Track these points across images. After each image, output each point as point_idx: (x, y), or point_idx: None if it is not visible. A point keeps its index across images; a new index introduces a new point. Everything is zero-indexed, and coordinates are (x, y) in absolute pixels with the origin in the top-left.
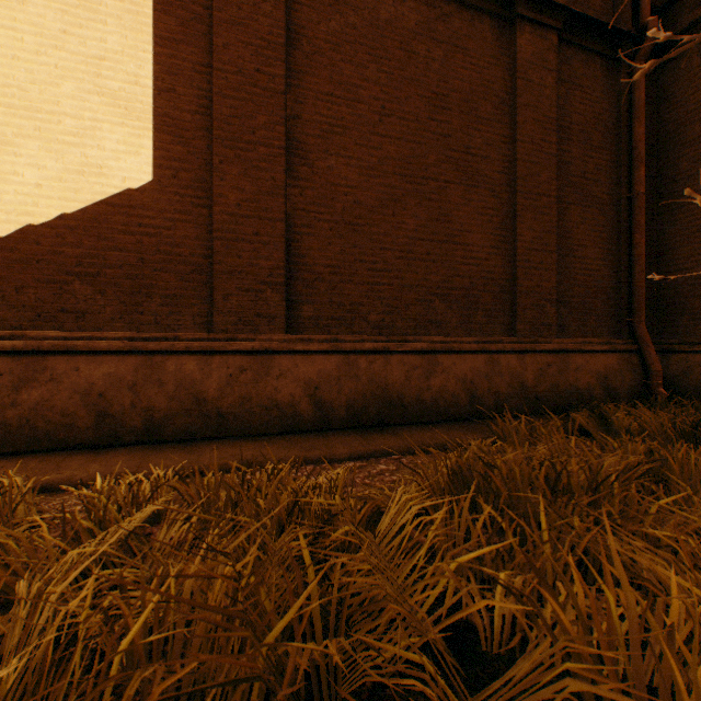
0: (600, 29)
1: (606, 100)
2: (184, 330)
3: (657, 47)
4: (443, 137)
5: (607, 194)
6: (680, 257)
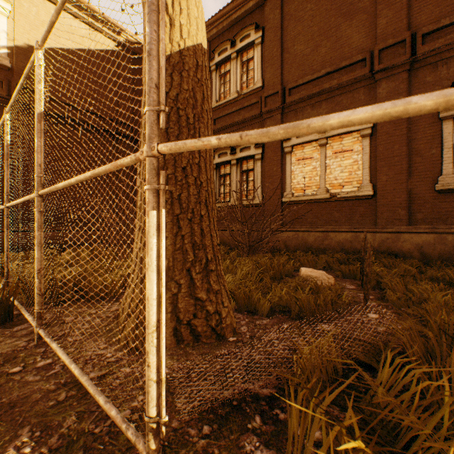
0: None
1: None
2: (4, 225)
3: None
4: None
5: None
6: None
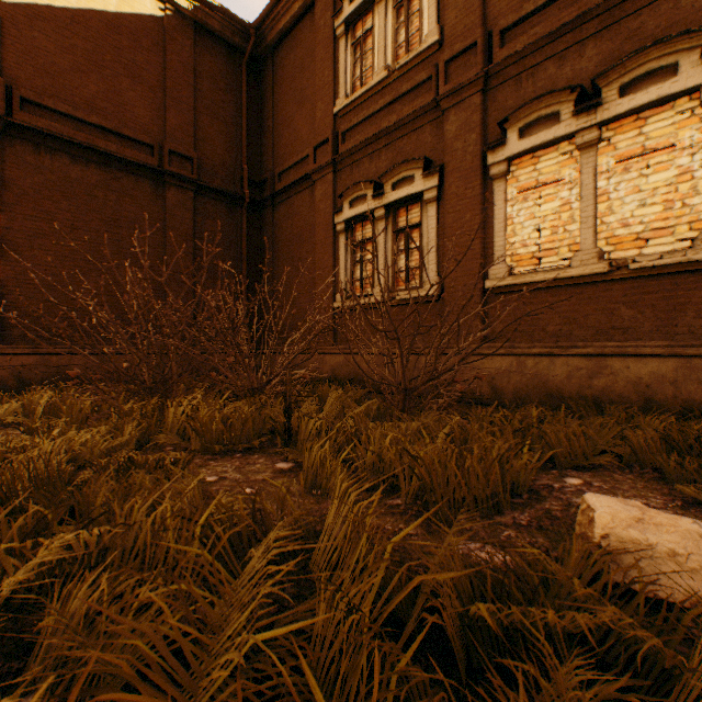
0: (223, 191)
1: (230, 225)
2: None
3: (258, 202)
4: (117, 241)
5: (231, 273)
6: (266, 308)
